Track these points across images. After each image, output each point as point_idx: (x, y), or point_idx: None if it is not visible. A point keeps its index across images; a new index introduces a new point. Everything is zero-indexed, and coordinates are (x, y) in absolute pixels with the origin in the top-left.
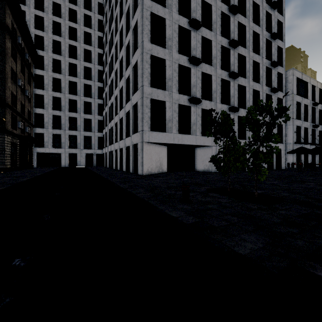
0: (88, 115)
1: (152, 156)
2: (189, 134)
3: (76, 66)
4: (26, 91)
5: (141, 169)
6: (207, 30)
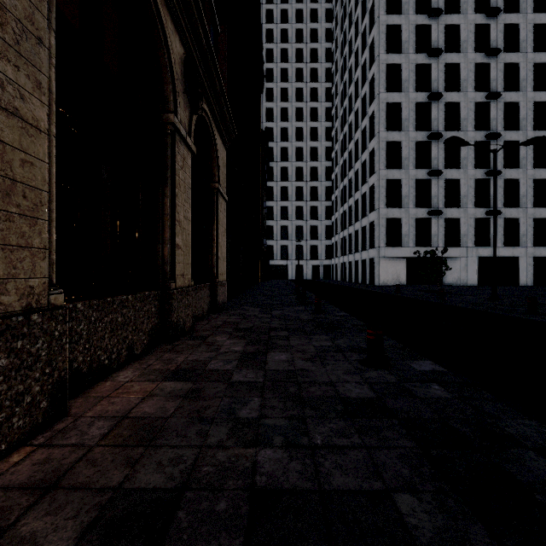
0: (314, 222)
1: (388, 269)
2: (429, 246)
3: (302, 168)
4: (265, 209)
5: (377, 281)
6: (453, 132)
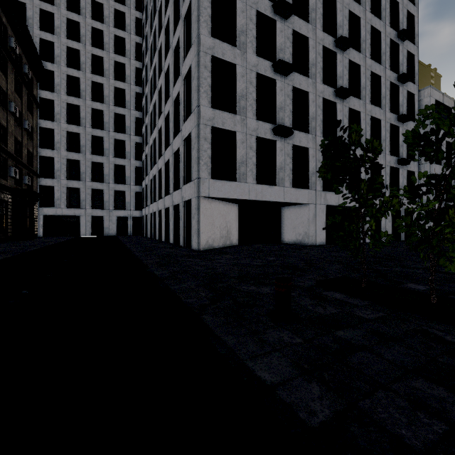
0: (120, 160)
1: (215, 220)
2: (273, 185)
3: (102, 86)
4: (25, 122)
5: (197, 241)
6: (301, 21)
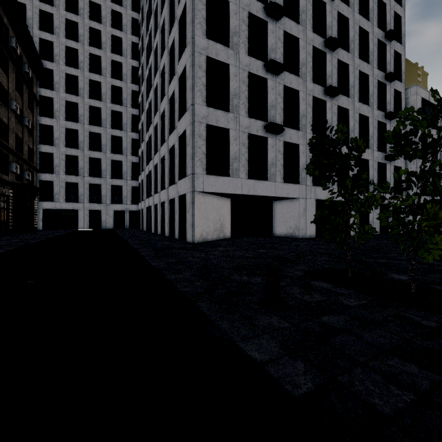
0: (117, 156)
1: (209, 214)
2: (265, 180)
3: (100, 84)
4: (25, 119)
5: (191, 234)
6: (292, 22)
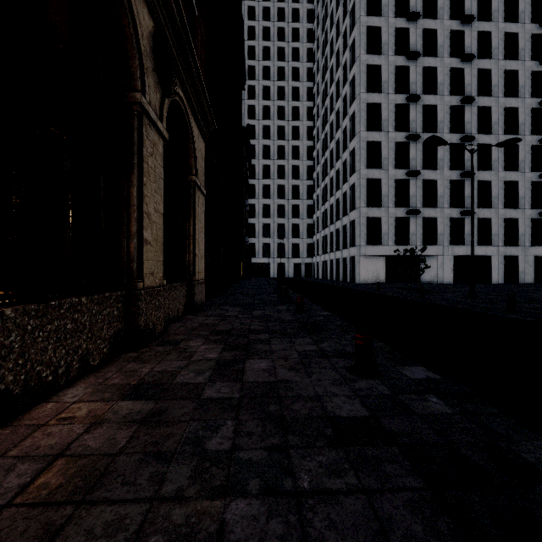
0: (296, 220)
1: (368, 267)
2: (408, 245)
3: (284, 167)
4: (247, 207)
5: (358, 279)
6: (430, 134)
